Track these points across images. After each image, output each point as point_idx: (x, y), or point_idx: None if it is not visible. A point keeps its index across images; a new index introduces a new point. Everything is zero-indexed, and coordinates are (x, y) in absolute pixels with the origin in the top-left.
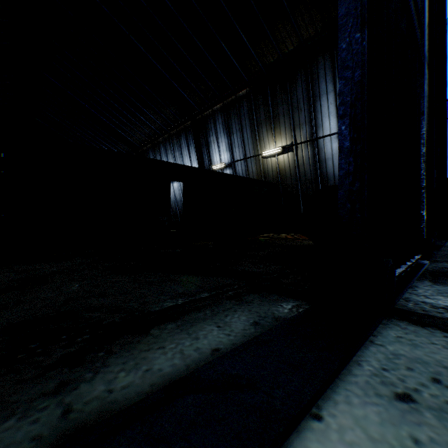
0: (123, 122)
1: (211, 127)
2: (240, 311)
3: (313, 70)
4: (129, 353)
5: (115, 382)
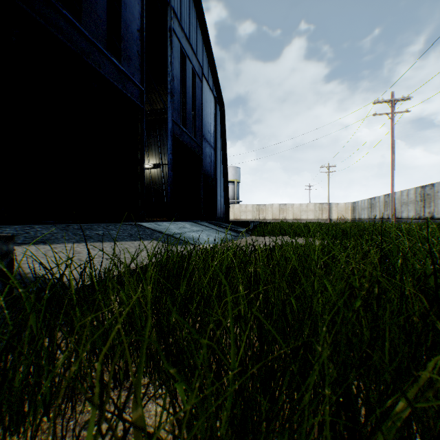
0: None
1: None
2: None
3: None
4: None
5: None
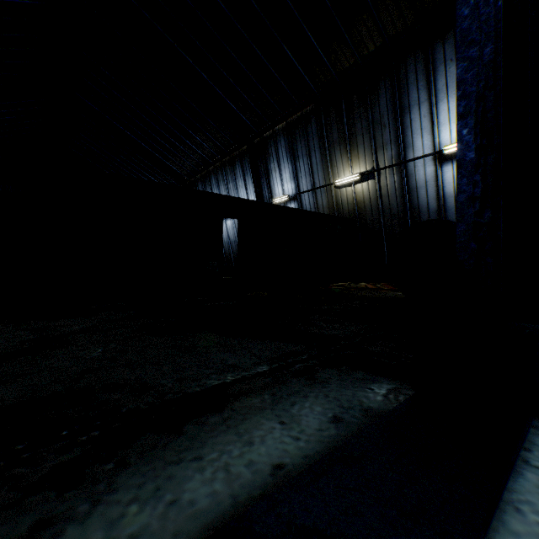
0: (168, 149)
1: (271, 152)
2: (312, 397)
3: (400, 75)
4: (149, 466)
5: (119, 525)
